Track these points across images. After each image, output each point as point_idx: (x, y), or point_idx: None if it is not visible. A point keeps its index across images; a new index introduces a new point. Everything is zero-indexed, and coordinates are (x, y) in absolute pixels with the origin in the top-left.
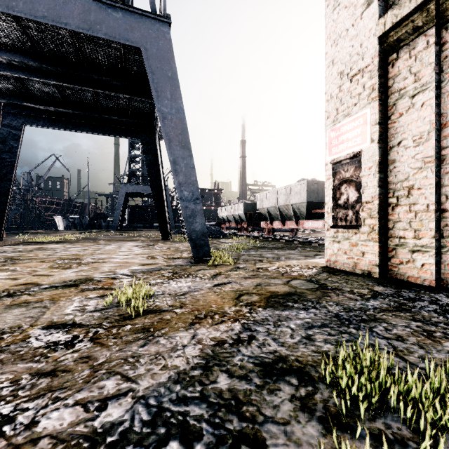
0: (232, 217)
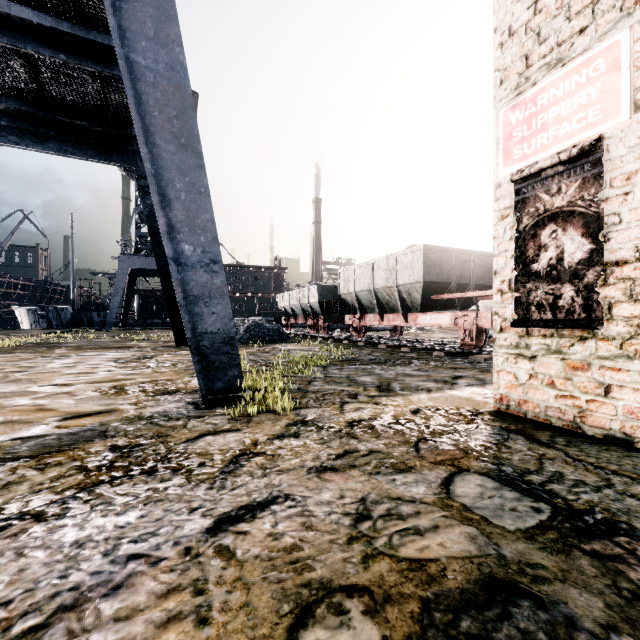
0: (300, 307)
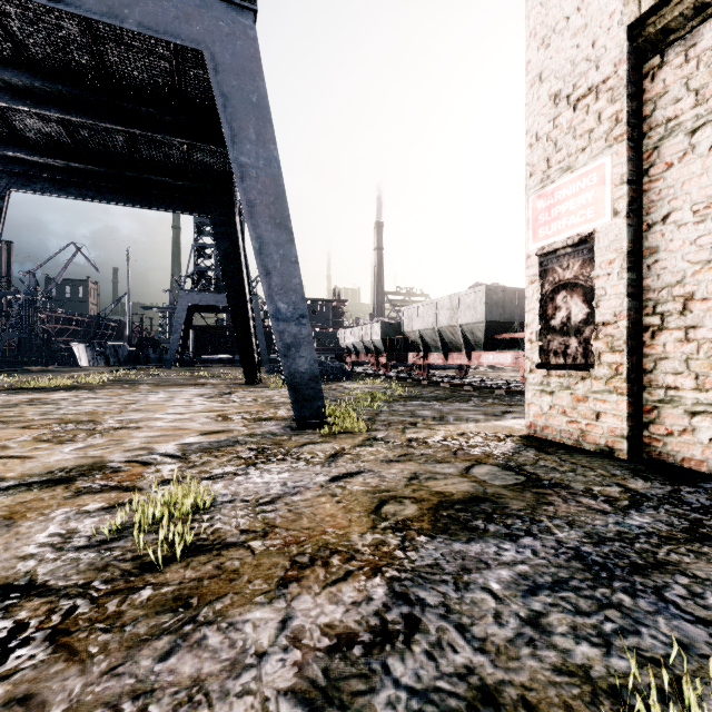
0: (362, 345)
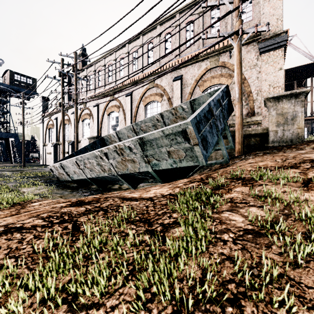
0: (35, 157)
